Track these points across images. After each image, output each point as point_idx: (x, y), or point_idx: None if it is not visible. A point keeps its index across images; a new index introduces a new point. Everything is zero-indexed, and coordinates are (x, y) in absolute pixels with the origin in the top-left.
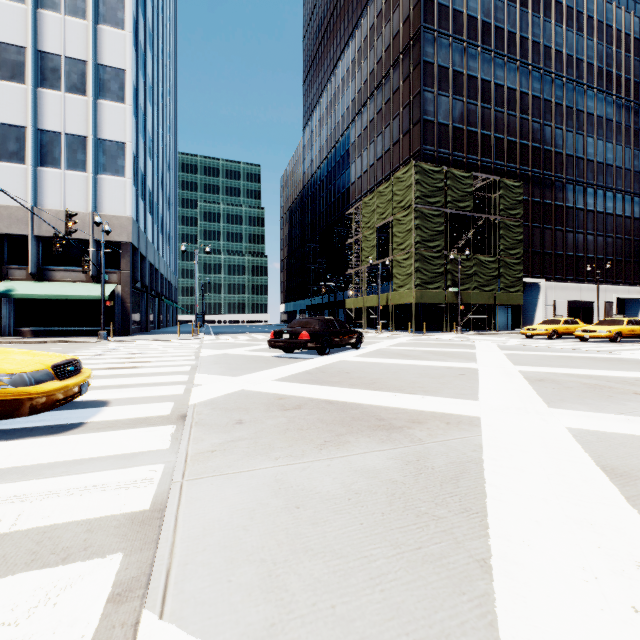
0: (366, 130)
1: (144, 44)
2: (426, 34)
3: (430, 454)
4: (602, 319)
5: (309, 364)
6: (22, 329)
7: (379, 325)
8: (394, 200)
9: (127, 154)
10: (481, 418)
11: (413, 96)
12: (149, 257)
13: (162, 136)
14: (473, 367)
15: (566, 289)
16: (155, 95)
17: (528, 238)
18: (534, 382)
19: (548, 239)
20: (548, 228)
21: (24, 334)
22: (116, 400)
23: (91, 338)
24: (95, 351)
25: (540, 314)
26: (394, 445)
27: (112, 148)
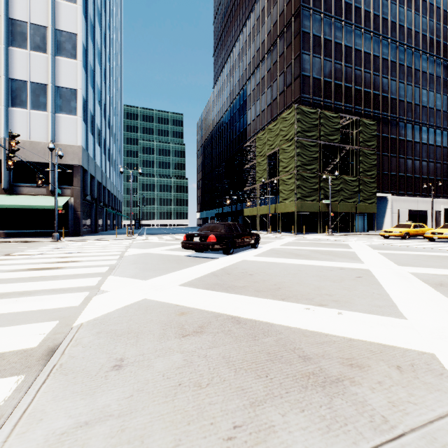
0: (259, 85)
1: (93, 18)
2: (304, 11)
3: None
4: (445, 224)
5: (215, 264)
6: None
7: (269, 228)
8: (280, 134)
9: (78, 98)
10: (439, 358)
11: (294, 58)
12: (97, 177)
13: (109, 89)
14: (364, 268)
15: (407, 201)
16: (103, 58)
17: (379, 163)
18: (438, 287)
19: (394, 164)
20: (394, 156)
21: None
22: None
23: (48, 238)
24: (41, 250)
25: (388, 220)
26: (351, 442)
27: (67, 93)
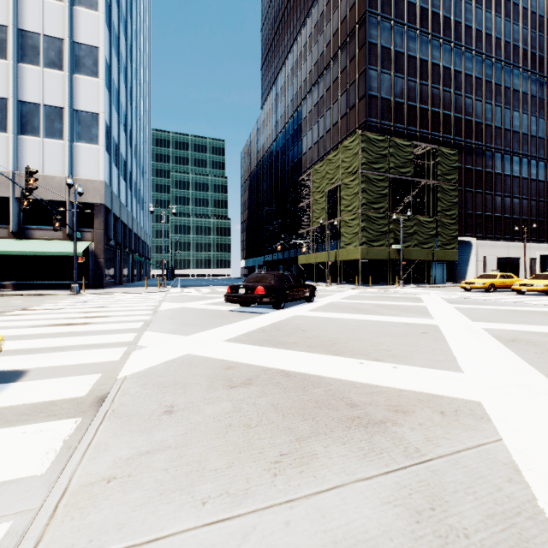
0: (316, 106)
1: (118, 27)
2: (370, 18)
3: (446, 490)
4: (537, 274)
5: (264, 320)
6: (4, 283)
7: (328, 279)
8: (342, 166)
9: (100, 124)
10: (483, 405)
11: (359, 74)
12: (122, 218)
13: (136, 111)
14: (432, 323)
15: (495, 247)
16: (129, 74)
17: (461, 201)
18: (508, 343)
19: (479, 202)
20: (479, 192)
21: (6, 287)
22: (36, 370)
23: (65, 291)
24: (60, 304)
25: (472, 269)
26: (383, 464)
27: (87, 118)
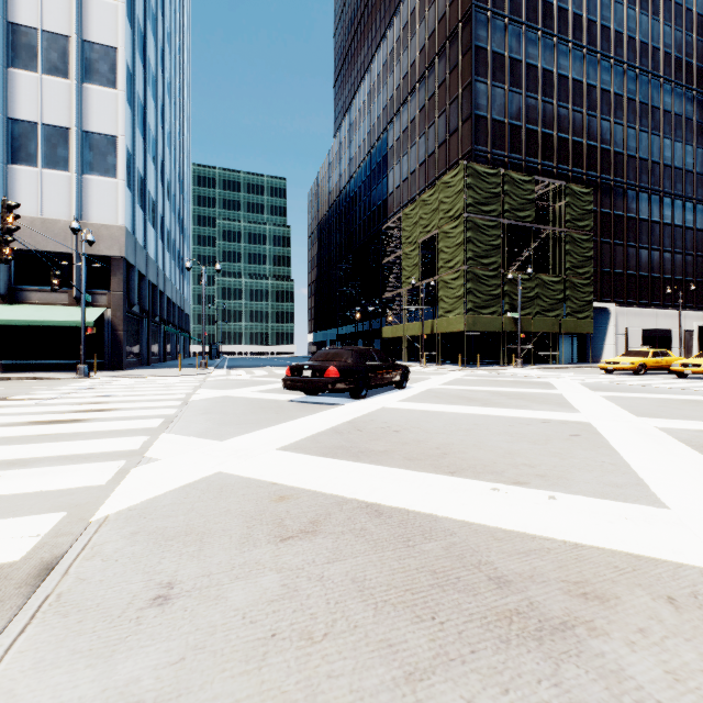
0: (406, 132)
1: (144, 23)
2: (478, 14)
3: None
4: None
5: (338, 415)
6: None
7: (423, 357)
8: (441, 209)
9: (119, 150)
10: None
11: (462, 88)
12: (151, 277)
13: (169, 138)
14: (581, 420)
15: (640, 315)
16: (160, 88)
17: (596, 255)
18: None
19: (619, 257)
20: (619, 244)
21: None
22: None
23: (70, 373)
24: (56, 392)
25: (610, 344)
26: None
27: (101, 143)
